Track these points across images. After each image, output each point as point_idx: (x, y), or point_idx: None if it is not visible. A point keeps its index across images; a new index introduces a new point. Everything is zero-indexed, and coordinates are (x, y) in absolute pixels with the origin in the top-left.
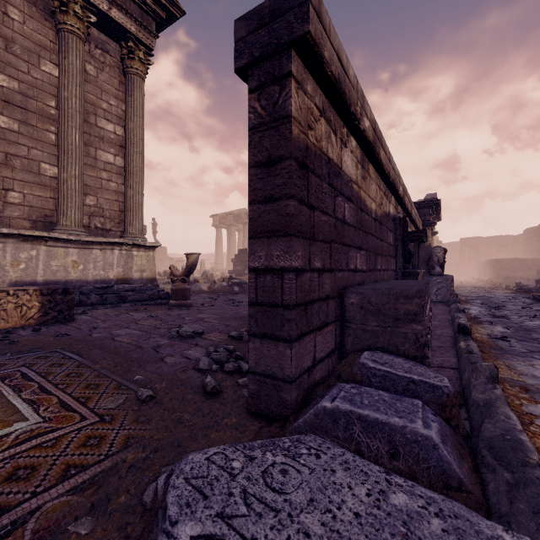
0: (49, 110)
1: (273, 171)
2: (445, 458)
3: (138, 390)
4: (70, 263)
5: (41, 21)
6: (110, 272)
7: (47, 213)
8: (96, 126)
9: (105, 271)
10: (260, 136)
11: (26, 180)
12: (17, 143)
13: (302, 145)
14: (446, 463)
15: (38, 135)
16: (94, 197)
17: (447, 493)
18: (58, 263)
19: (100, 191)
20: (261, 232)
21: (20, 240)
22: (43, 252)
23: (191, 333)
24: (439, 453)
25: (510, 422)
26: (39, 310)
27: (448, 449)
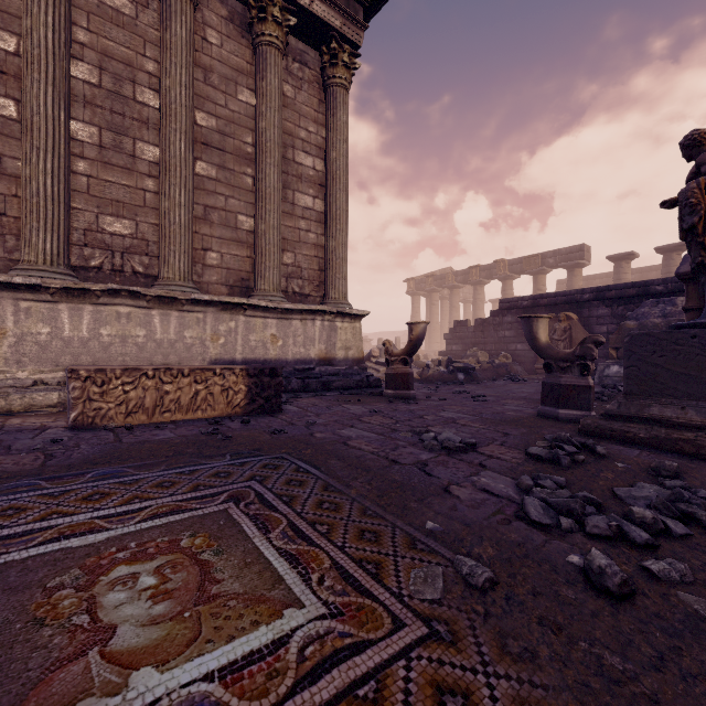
0: (246, 148)
1: None
2: None
3: (455, 558)
4: (269, 338)
5: (238, 40)
6: (311, 349)
7: (244, 276)
8: (294, 162)
9: (305, 348)
10: None
11: (224, 236)
12: (215, 193)
13: None
14: None
15: (235, 181)
16: (292, 254)
17: None
18: (257, 338)
19: (298, 245)
20: None
21: (220, 309)
22: (241, 324)
23: (461, 444)
24: None
25: None
26: (245, 395)
27: None
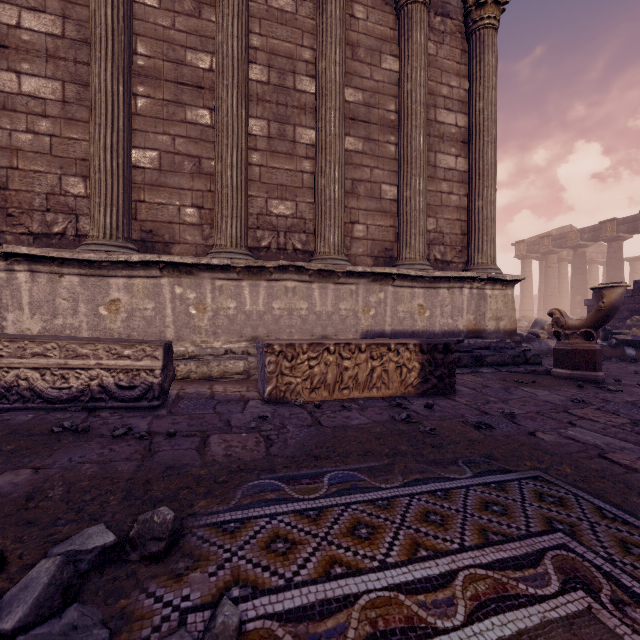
0: (389, 116)
1: None
2: None
3: None
4: (416, 308)
5: (382, 8)
6: (458, 320)
7: (387, 246)
8: (435, 122)
9: (452, 319)
10: None
11: (369, 208)
12: (361, 166)
13: None
14: None
15: (379, 151)
16: (433, 219)
17: None
18: (404, 308)
19: (440, 209)
20: None
21: (370, 281)
22: (390, 294)
23: None
24: None
25: None
26: (417, 373)
27: None
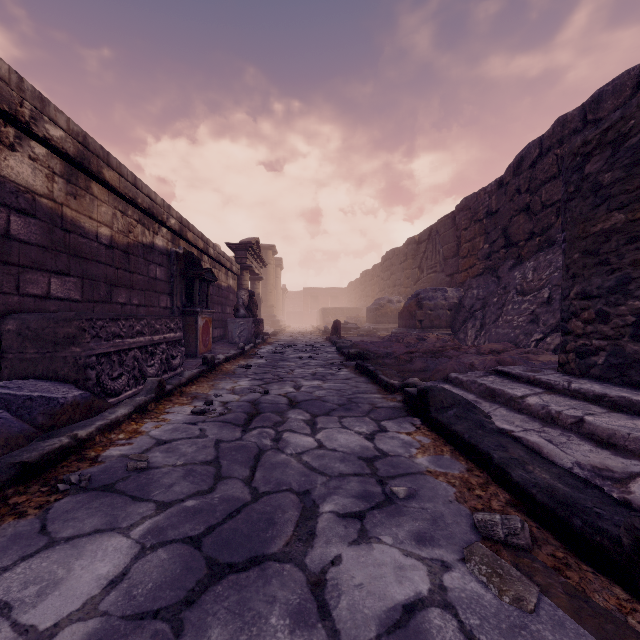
0: None
1: None
2: None
3: None
4: None
5: None
6: None
7: None
8: None
9: None
10: None
11: None
12: None
13: None
14: None
15: None
16: None
17: None
18: None
19: None
20: None
21: None
22: None
23: None
24: None
25: (109, 415)
26: None
27: None
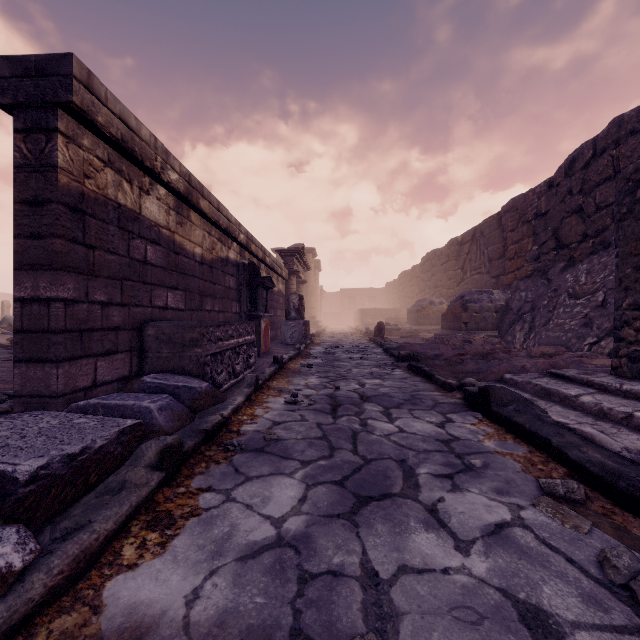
0: None
1: (40, 211)
2: (155, 417)
3: None
4: None
5: None
6: None
7: None
8: None
9: None
10: (26, 176)
11: None
12: None
13: (75, 192)
14: (155, 419)
15: None
16: None
17: (150, 435)
18: None
19: None
20: (28, 265)
21: None
22: None
23: None
24: (152, 415)
25: (233, 402)
26: None
27: (163, 413)
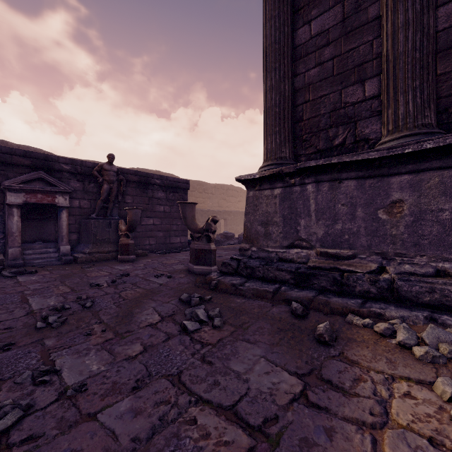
0: None
1: None
2: None
3: None
4: None
5: None
6: None
7: None
8: None
9: None
10: None
11: None
12: None
13: None
14: None
15: None
16: None
17: None
18: None
19: None
20: None
21: None
22: None
23: None
24: None
25: None
26: None
27: None
